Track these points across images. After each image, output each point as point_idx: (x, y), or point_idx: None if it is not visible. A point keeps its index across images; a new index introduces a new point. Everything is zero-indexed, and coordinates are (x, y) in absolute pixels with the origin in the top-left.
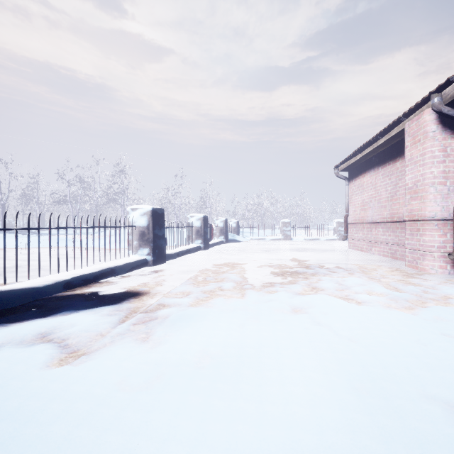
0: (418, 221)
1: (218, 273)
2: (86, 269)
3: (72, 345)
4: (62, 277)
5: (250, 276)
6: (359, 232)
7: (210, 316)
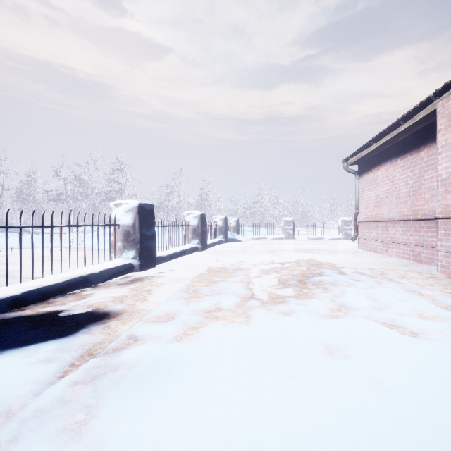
0: None
1: (215, 282)
2: (51, 278)
3: None
4: (11, 291)
5: (255, 286)
6: (372, 231)
7: (200, 369)
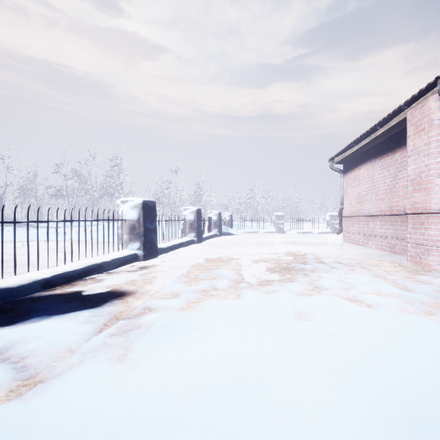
0: (422, 214)
1: (211, 269)
2: (71, 265)
3: (31, 366)
4: (42, 274)
5: (246, 272)
6: (354, 225)
7: (202, 325)
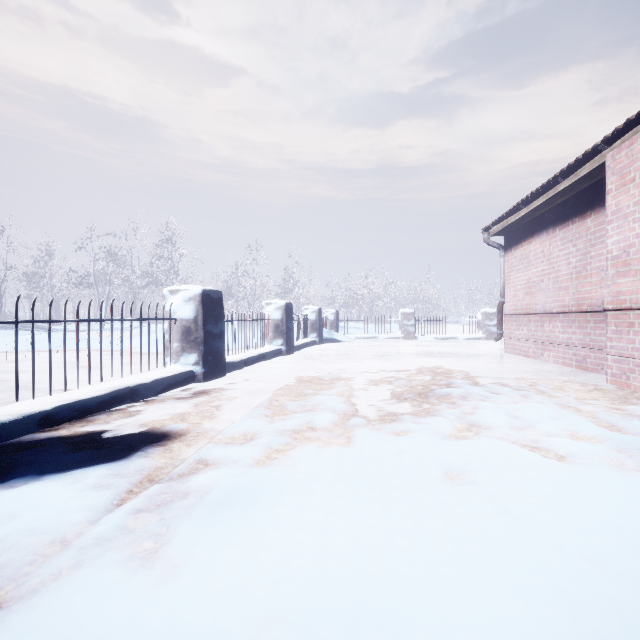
0: (631, 311)
1: (306, 395)
2: (88, 389)
3: None
4: (39, 405)
5: (360, 400)
6: (522, 327)
7: (289, 495)
